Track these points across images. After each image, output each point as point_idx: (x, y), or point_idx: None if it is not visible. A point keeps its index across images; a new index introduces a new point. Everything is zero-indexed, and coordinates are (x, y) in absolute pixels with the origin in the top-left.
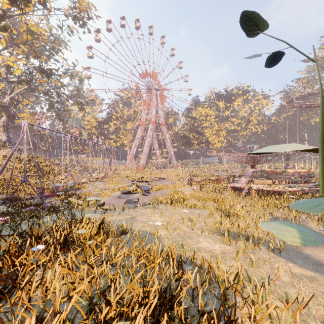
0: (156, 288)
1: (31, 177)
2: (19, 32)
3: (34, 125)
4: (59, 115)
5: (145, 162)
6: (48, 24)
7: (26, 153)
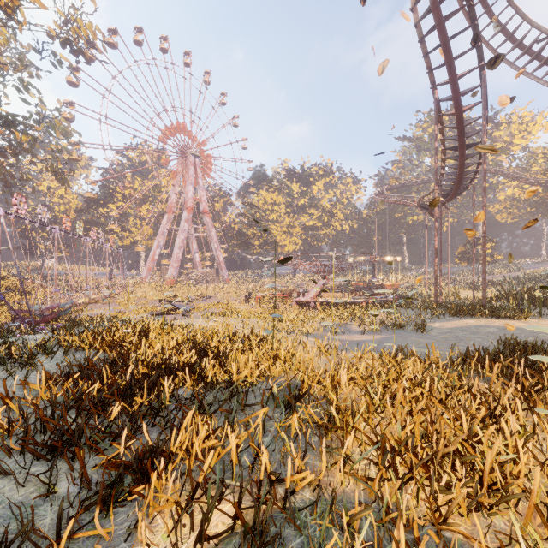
0: (221, 336)
1: None
2: None
3: (10, 214)
4: (11, 186)
5: (176, 274)
6: (15, 42)
7: None
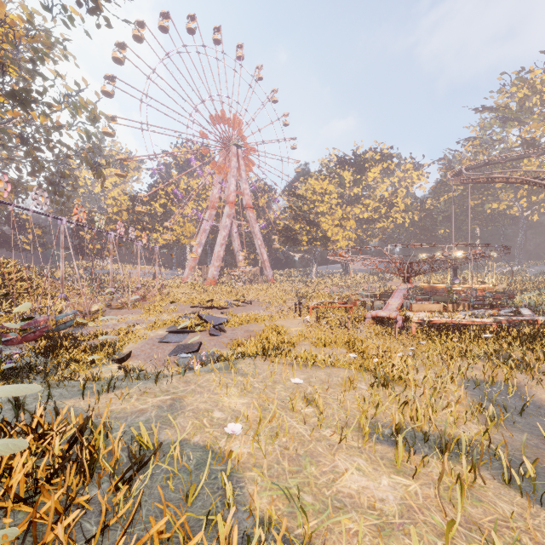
0: None
1: None
2: None
3: None
4: (54, 184)
5: (217, 273)
6: None
7: None
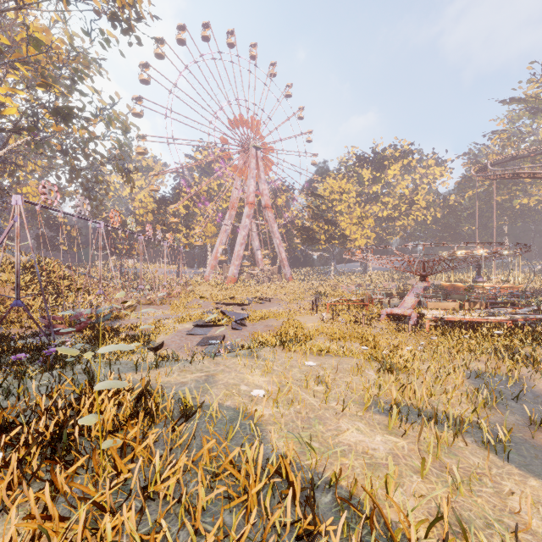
0: None
1: (35, 297)
2: (14, 41)
3: (35, 204)
4: (89, 189)
5: (237, 272)
6: (66, 27)
7: (19, 254)
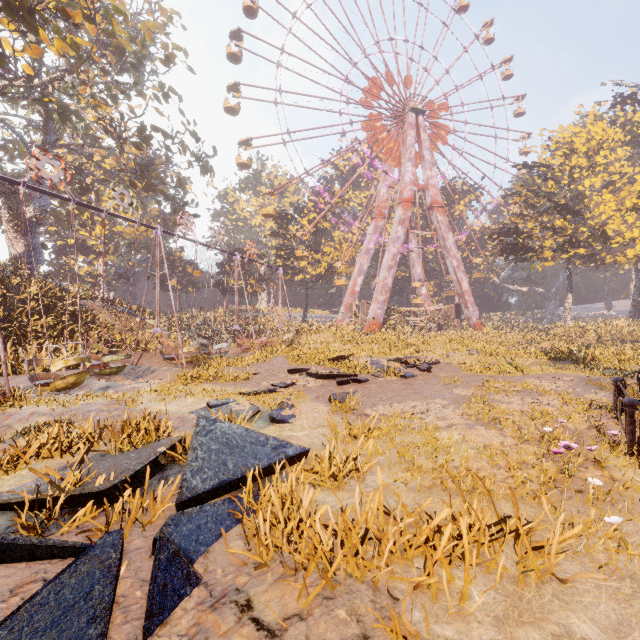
0: None
1: None
2: None
3: None
4: (174, 200)
5: (381, 312)
6: None
7: None
